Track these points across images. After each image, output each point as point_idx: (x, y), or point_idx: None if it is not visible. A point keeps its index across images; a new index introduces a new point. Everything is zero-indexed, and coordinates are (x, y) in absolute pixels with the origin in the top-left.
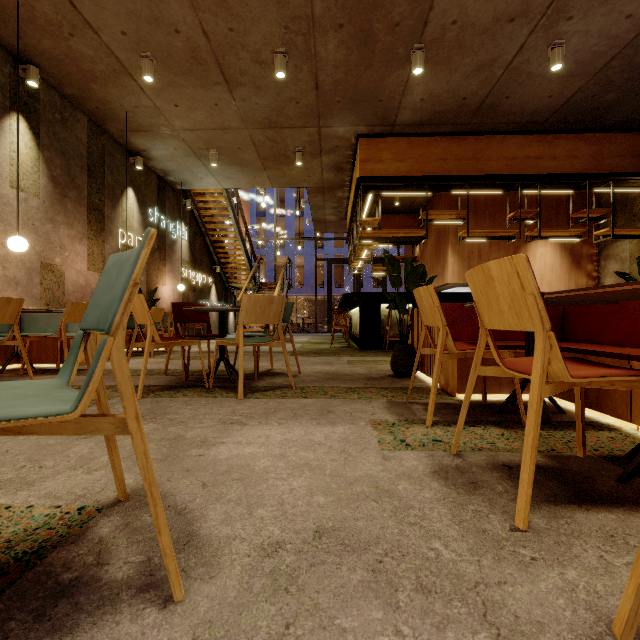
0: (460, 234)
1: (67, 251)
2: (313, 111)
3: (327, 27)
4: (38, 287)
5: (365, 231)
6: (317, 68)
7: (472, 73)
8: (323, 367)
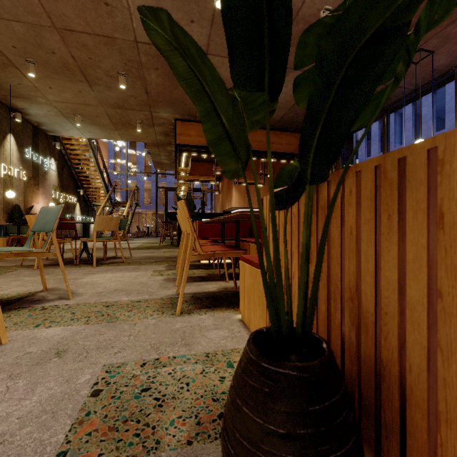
0: (235, 180)
1: None
2: (146, 103)
3: (150, 67)
4: None
5: (180, 176)
6: (146, 84)
7: None
8: (147, 254)
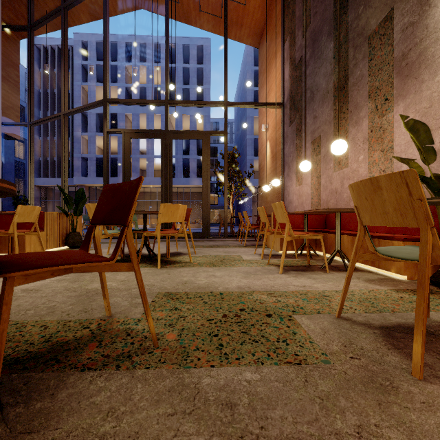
0: None
1: None
2: None
3: None
4: None
5: None
6: None
7: None
8: None
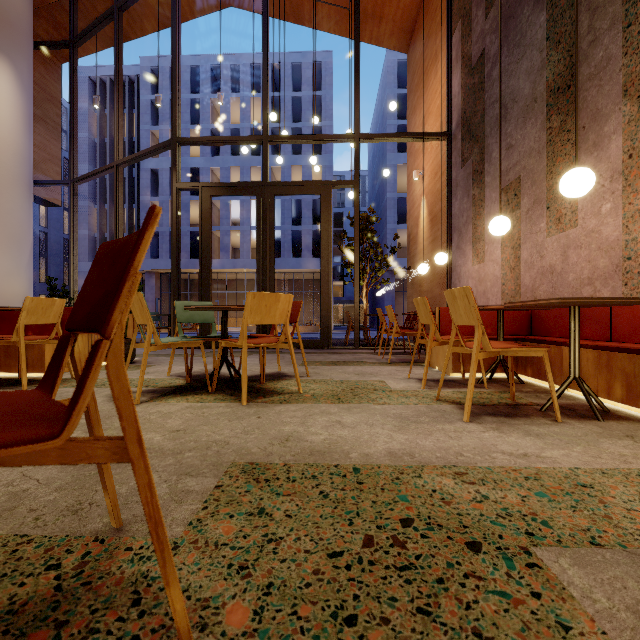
0: None
1: None
2: None
3: None
4: None
5: None
6: None
7: None
8: None
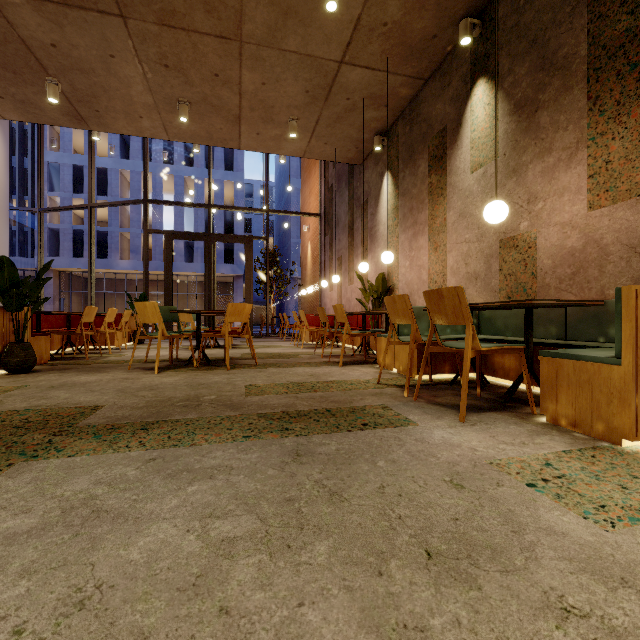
0: None
1: (541, 200)
2: None
3: None
4: (498, 276)
5: None
6: None
7: None
8: (87, 378)
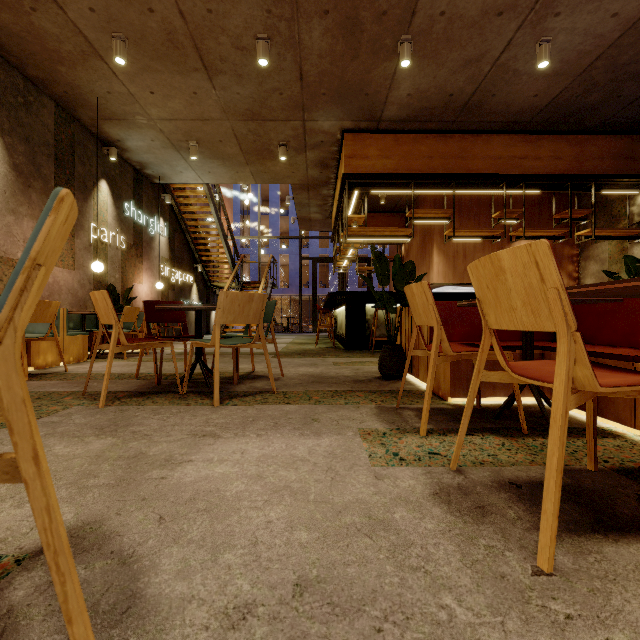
0: (446, 233)
1: None
2: (297, 103)
3: (312, 13)
4: None
5: (351, 229)
6: (301, 57)
7: (459, 68)
8: (307, 369)
